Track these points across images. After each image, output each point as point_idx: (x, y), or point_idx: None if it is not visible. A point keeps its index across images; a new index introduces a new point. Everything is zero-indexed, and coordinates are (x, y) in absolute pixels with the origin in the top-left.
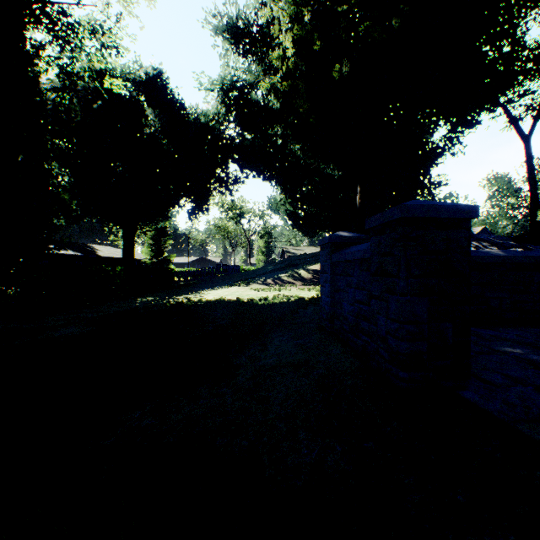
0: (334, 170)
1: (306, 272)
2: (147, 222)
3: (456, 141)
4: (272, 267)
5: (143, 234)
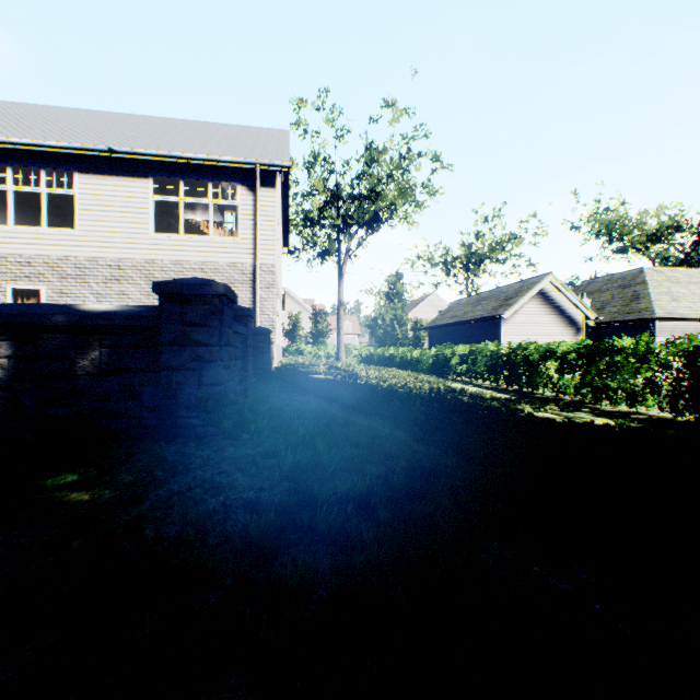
0: None
1: None
2: None
3: None
4: None
5: None
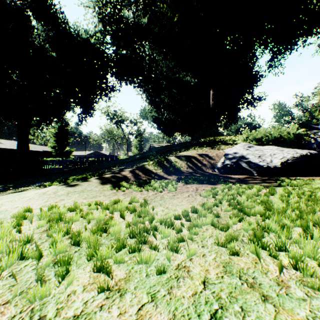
0: (191, 77)
1: (178, 160)
2: (44, 122)
3: (277, 64)
4: (140, 155)
5: (40, 130)
